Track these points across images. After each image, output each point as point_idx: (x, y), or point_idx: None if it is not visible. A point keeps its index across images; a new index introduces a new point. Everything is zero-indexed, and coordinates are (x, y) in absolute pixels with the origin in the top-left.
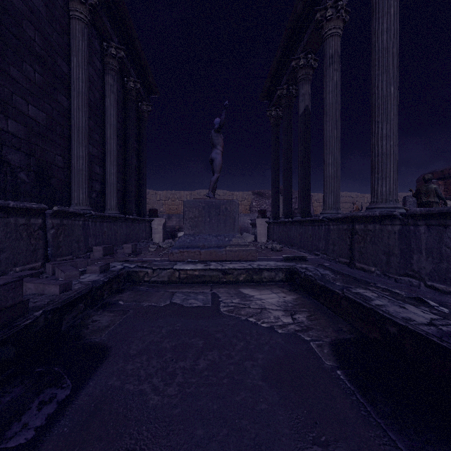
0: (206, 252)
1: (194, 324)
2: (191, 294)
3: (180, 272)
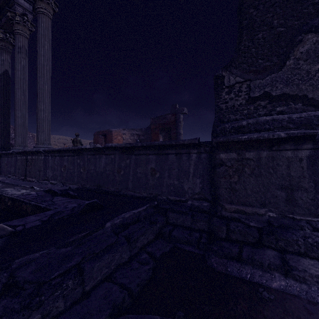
0: None
1: None
2: None
3: None
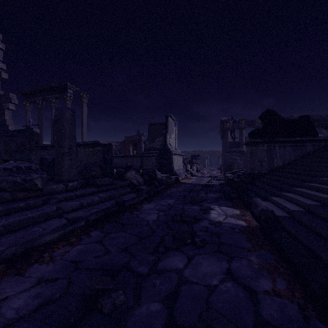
0: None
1: None
2: None
3: None
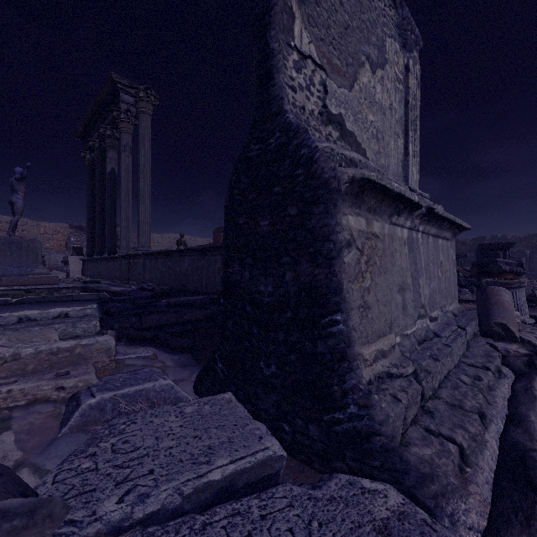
0: (8, 279)
1: None
2: None
3: None
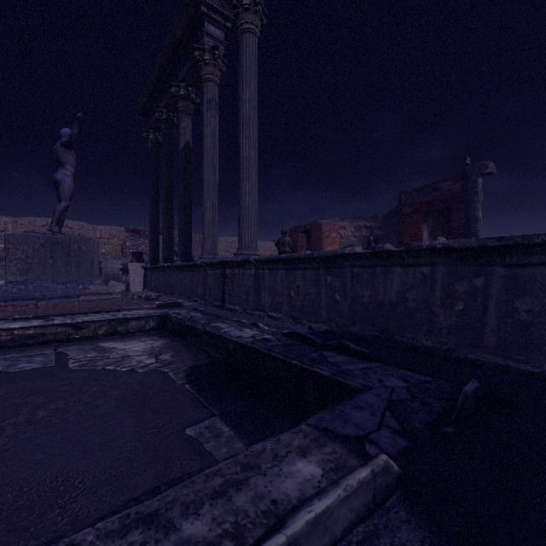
0: (48, 304)
1: (28, 386)
2: (21, 359)
3: (1, 333)
